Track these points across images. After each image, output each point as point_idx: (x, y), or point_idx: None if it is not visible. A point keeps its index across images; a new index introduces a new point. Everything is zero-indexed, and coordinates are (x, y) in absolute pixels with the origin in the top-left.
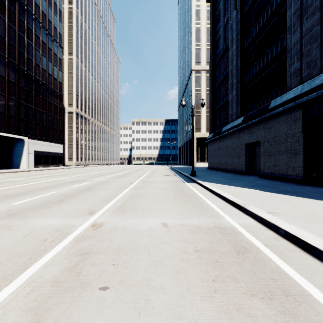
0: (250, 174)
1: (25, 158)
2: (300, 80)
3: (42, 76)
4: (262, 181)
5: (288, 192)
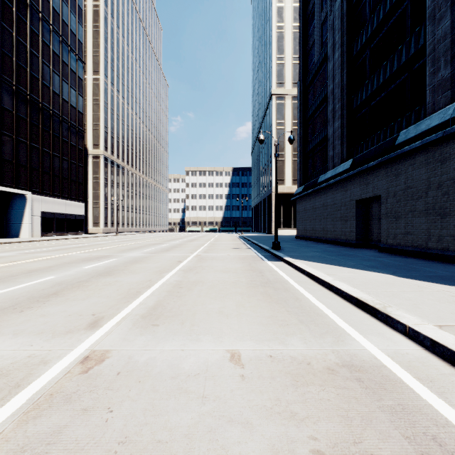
0: (362, 247)
1: (27, 222)
2: (451, 96)
3: (53, 103)
4: (388, 258)
5: (444, 278)
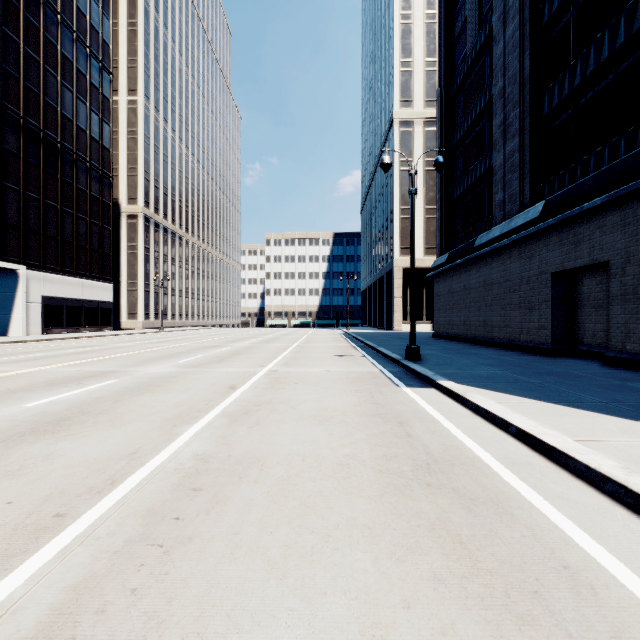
0: (563, 355)
1: (20, 312)
2: None
3: (63, 133)
4: None
5: None
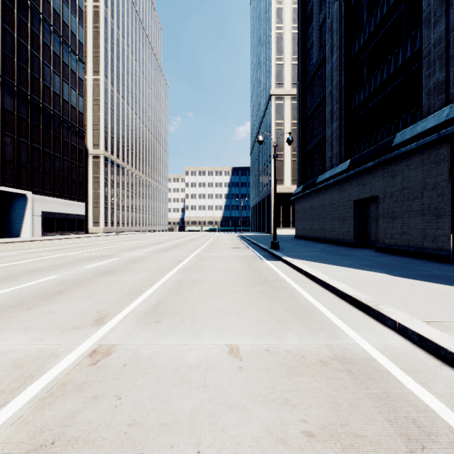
0: (360, 247)
1: (28, 222)
2: (446, 99)
3: (54, 104)
4: (384, 258)
5: (437, 277)
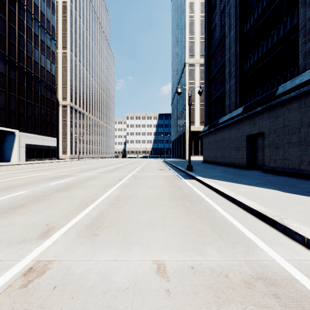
0: (251, 169)
1: (16, 151)
2: None
3: (34, 69)
4: (271, 177)
5: None
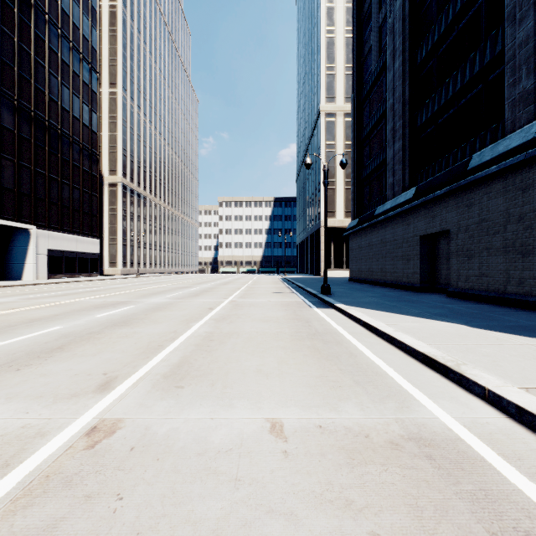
0: (428, 291)
1: (31, 262)
2: (534, 111)
3: (62, 121)
4: (459, 305)
5: (528, 329)
